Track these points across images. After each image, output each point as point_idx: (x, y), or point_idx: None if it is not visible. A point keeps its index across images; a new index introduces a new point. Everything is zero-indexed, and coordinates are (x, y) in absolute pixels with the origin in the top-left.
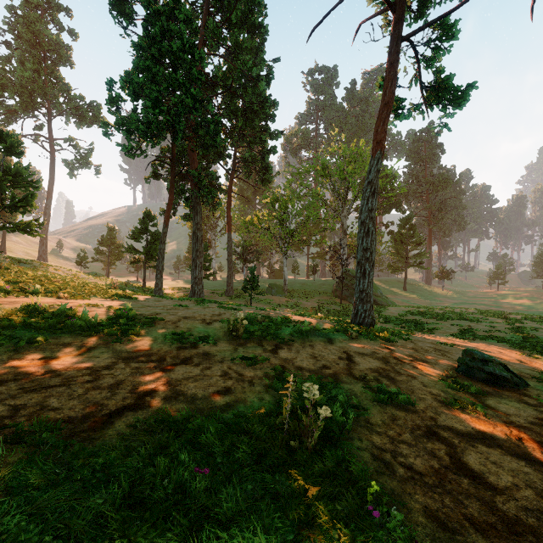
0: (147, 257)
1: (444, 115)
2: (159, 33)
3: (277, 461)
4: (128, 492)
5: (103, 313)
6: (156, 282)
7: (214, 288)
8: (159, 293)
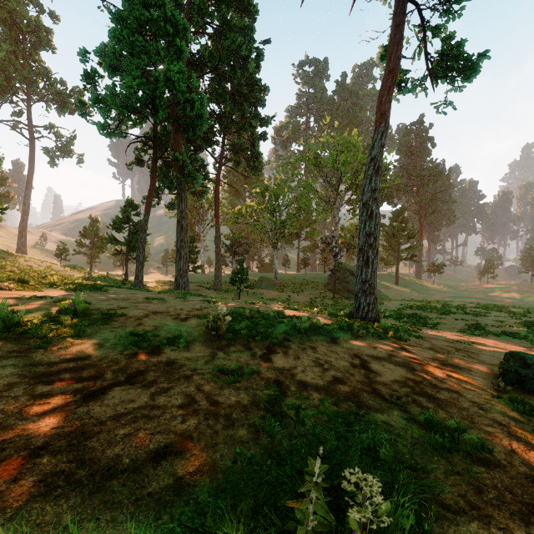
0: (128, 248)
1: (451, 89)
2: None
3: None
4: None
5: (44, 307)
6: (136, 274)
7: (202, 282)
8: (140, 286)
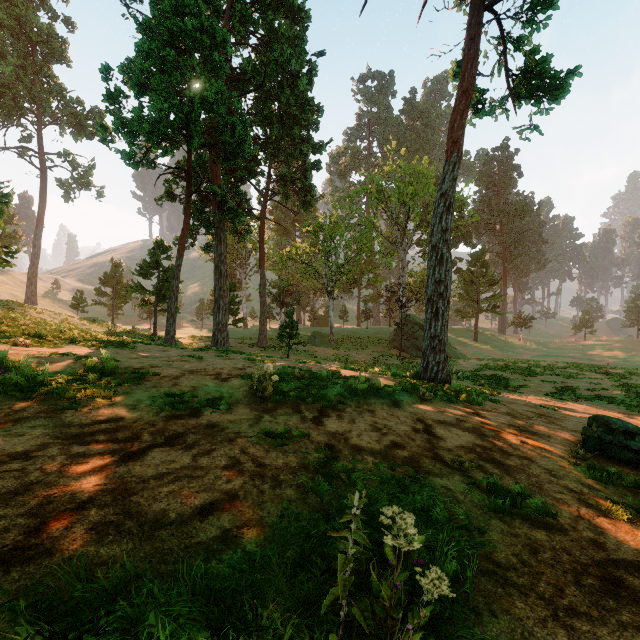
0: (158, 298)
1: (536, 111)
2: (170, 7)
3: None
4: None
5: (68, 365)
6: (167, 329)
7: (244, 338)
8: (171, 343)
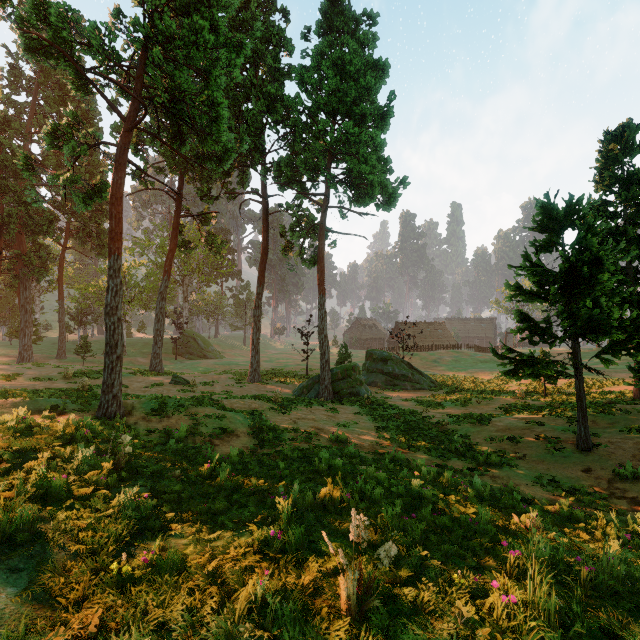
0: None
1: (212, 253)
2: None
3: (77, 391)
4: (48, 391)
5: None
6: None
7: (41, 352)
8: None
